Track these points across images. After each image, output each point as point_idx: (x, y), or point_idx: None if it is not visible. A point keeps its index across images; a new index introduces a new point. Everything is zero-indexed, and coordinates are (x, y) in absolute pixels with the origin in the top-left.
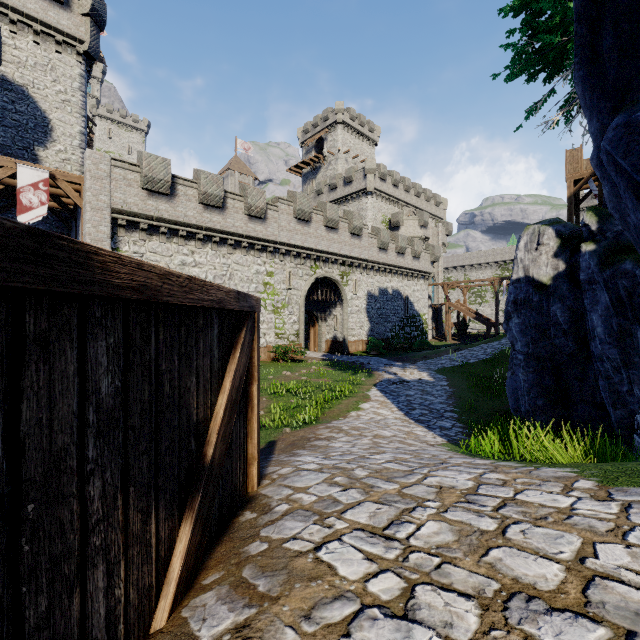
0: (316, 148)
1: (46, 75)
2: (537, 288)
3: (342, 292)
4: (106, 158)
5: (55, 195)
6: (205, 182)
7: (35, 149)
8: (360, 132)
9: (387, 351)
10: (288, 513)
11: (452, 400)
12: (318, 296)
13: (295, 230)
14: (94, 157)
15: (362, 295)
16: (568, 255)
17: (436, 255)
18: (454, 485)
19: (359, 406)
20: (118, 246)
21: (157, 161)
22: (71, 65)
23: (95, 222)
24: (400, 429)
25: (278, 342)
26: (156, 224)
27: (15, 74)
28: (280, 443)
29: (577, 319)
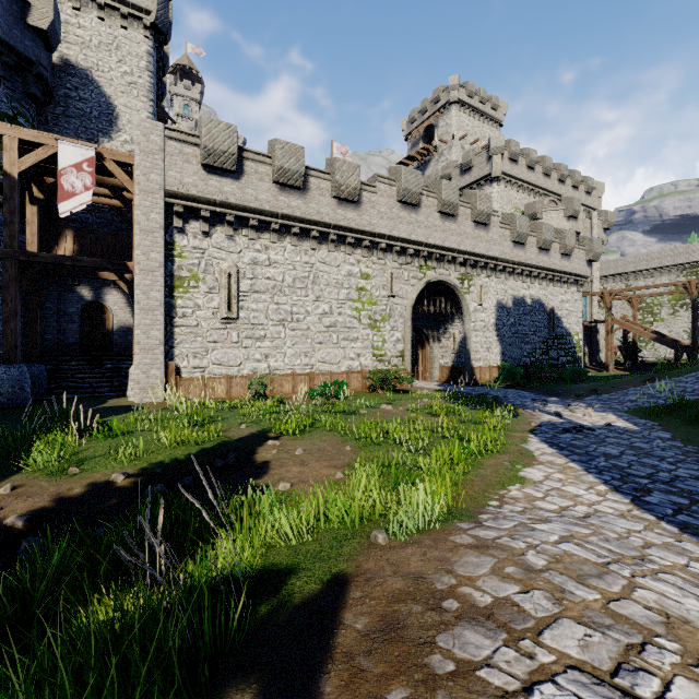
0: (424, 139)
1: (111, 55)
2: None
3: (462, 301)
4: (158, 127)
5: (113, 187)
6: (280, 154)
7: (99, 141)
8: (480, 111)
9: (526, 382)
10: None
11: None
12: (429, 307)
13: (399, 218)
14: (144, 126)
15: (489, 306)
16: None
17: (595, 251)
18: None
19: (520, 474)
20: (175, 240)
21: (219, 128)
22: (138, 42)
23: (145, 208)
24: (685, 568)
25: (376, 366)
26: (220, 211)
27: (79, 57)
28: (356, 600)
29: None
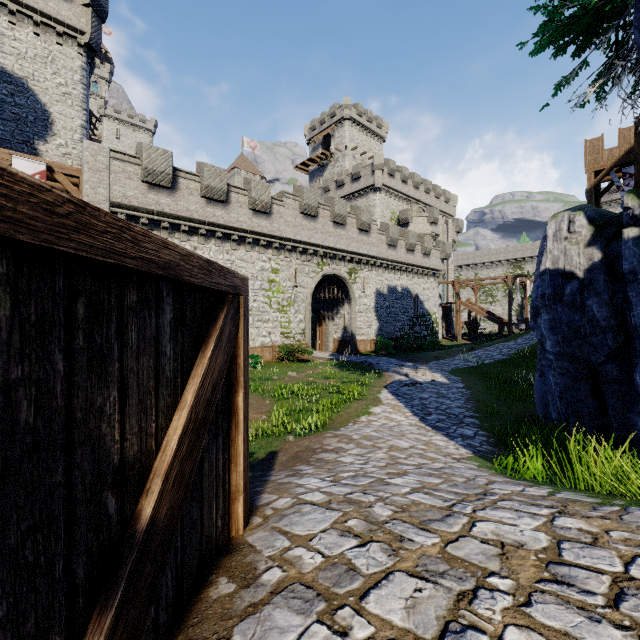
0: (323, 145)
1: (46, 67)
2: (569, 281)
3: (350, 290)
4: (105, 149)
5: None
6: (208, 175)
7: (35, 143)
8: (368, 128)
9: (396, 351)
10: (280, 589)
11: (471, 404)
12: (325, 294)
13: (301, 225)
14: (92, 148)
15: (370, 293)
16: (604, 244)
17: (447, 252)
18: (521, 541)
19: (369, 410)
20: None
21: (158, 153)
22: (72, 57)
23: None
24: (417, 438)
25: (284, 341)
26: (157, 218)
27: (14, 66)
28: (282, 455)
29: (617, 315)
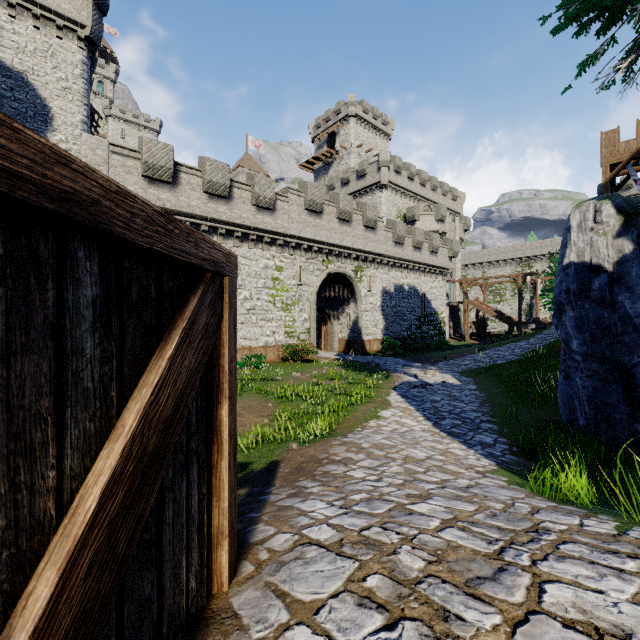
0: (328, 143)
1: (46, 61)
2: (597, 274)
3: (356, 288)
4: (104, 143)
5: None
6: (210, 170)
7: None
8: (373, 125)
9: (403, 351)
10: None
11: (486, 407)
12: (330, 293)
13: (306, 222)
14: (91, 142)
15: (377, 292)
16: (635, 234)
17: (455, 250)
18: (623, 626)
19: (378, 414)
20: None
21: (158, 146)
22: (72, 51)
23: None
24: (433, 446)
25: (288, 341)
26: None
27: (14, 60)
28: (284, 465)
29: None
